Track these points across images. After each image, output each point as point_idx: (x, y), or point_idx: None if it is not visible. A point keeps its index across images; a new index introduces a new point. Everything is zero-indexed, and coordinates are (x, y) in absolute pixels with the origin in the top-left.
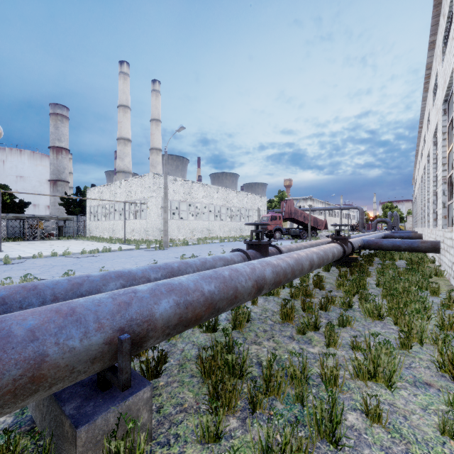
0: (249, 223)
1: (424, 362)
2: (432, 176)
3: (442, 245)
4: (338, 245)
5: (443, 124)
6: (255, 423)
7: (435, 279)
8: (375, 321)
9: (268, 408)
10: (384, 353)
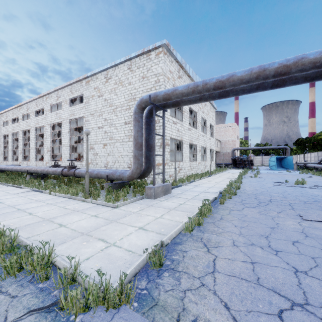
0: (74, 160)
1: None
2: (50, 140)
3: None
4: None
5: (69, 126)
6: None
7: None
8: None
9: None
10: None
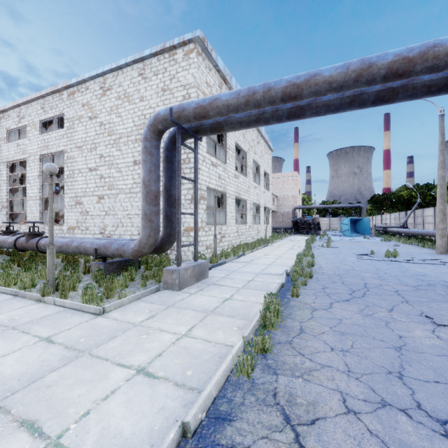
0: (38, 222)
1: None
2: (6, 188)
3: None
4: None
5: (40, 167)
6: None
7: None
8: None
9: None
10: None
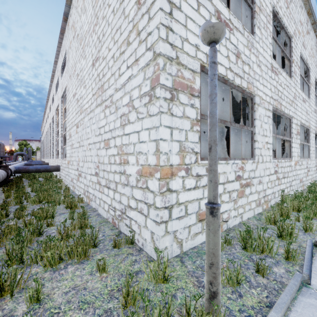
0: None
1: (61, 209)
2: (55, 131)
3: (61, 167)
4: (3, 171)
5: (62, 108)
6: (0, 250)
7: (59, 183)
8: (38, 205)
9: (2, 245)
10: (50, 207)
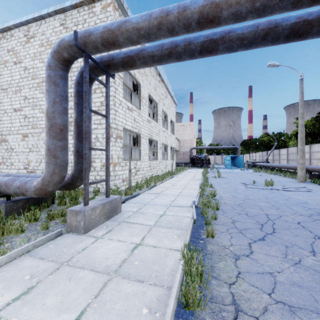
0: None
1: None
2: None
3: None
4: None
5: None
6: None
7: None
8: None
9: None
10: None
